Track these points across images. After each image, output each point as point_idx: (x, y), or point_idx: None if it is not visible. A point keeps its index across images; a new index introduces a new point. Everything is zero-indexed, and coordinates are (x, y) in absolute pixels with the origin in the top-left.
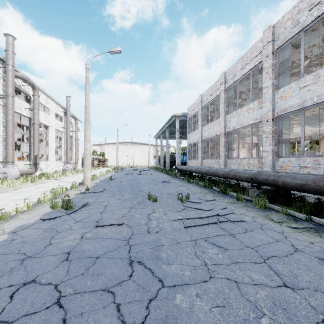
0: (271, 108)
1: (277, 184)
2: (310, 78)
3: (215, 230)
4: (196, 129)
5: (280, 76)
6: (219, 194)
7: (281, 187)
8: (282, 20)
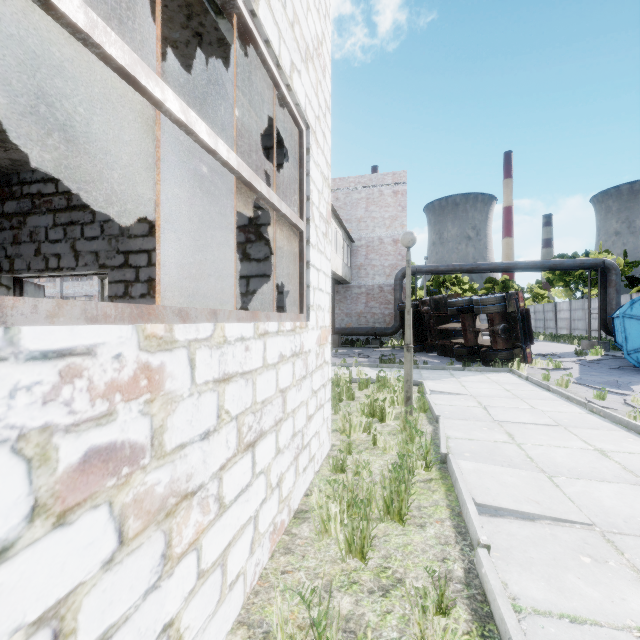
0: (60, 291)
1: None
2: (77, 284)
3: None
4: None
5: None
6: None
7: None
8: None
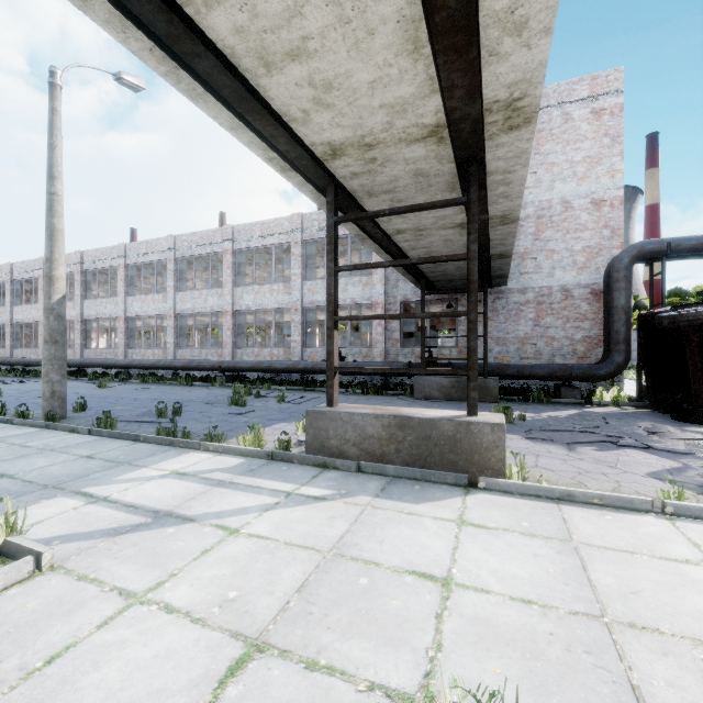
0: (81, 312)
1: (70, 365)
2: (100, 302)
3: (20, 384)
4: (1, 302)
5: (89, 290)
6: (31, 378)
7: (72, 366)
8: (88, 253)
